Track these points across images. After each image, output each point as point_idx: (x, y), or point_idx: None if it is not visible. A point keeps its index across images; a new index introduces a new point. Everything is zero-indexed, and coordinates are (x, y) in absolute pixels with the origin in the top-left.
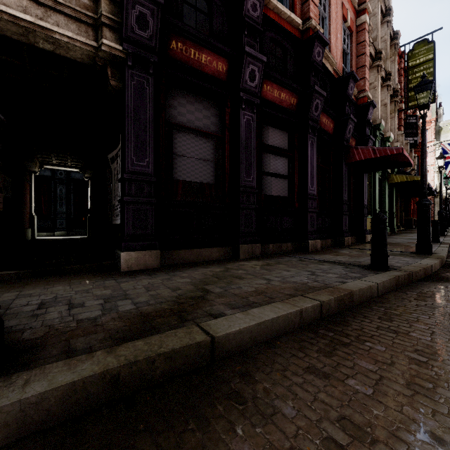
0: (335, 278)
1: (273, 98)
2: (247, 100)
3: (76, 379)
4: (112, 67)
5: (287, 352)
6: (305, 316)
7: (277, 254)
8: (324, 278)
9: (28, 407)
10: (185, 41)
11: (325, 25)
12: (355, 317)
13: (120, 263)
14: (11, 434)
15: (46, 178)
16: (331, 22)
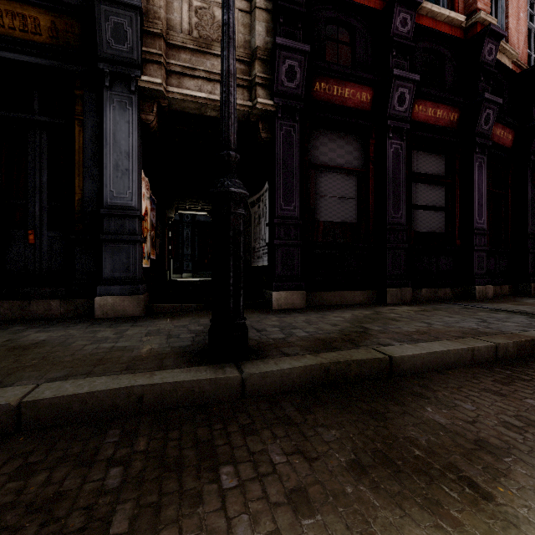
0: (515, 326)
1: (426, 118)
2: (394, 128)
3: (306, 365)
4: (263, 120)
5: (461, 378)
6: (477, 354)
7: (432, 301)
8: (499, 325)
9: (284, 375)
10: (329, 79)
11: (499, 8)
12: None
13: (272, 301)
14: (277, 388)
15: (175, 222)
16: (509, 1)
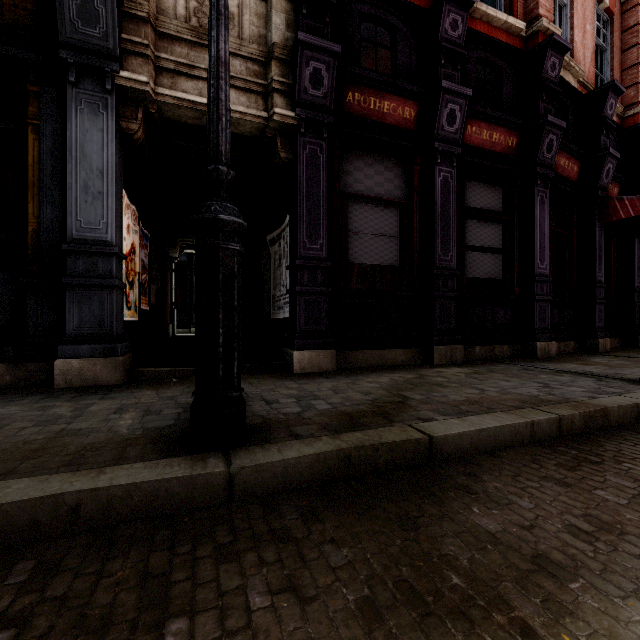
0: (581, 392)
1: (480, 142)
2: (443, 152)
3: (320, 452)
4: (282, 136)
5: (517, 462)
6: (538, 430)
7: (487, 361)
8: (563, 391)
9: (289, 467)
10: (364, 89)
11: (563, 17)
12: (610, 439)
13: (293, 363)
14: (279, 485)
15: (182, 264)
16: (574, 10)
